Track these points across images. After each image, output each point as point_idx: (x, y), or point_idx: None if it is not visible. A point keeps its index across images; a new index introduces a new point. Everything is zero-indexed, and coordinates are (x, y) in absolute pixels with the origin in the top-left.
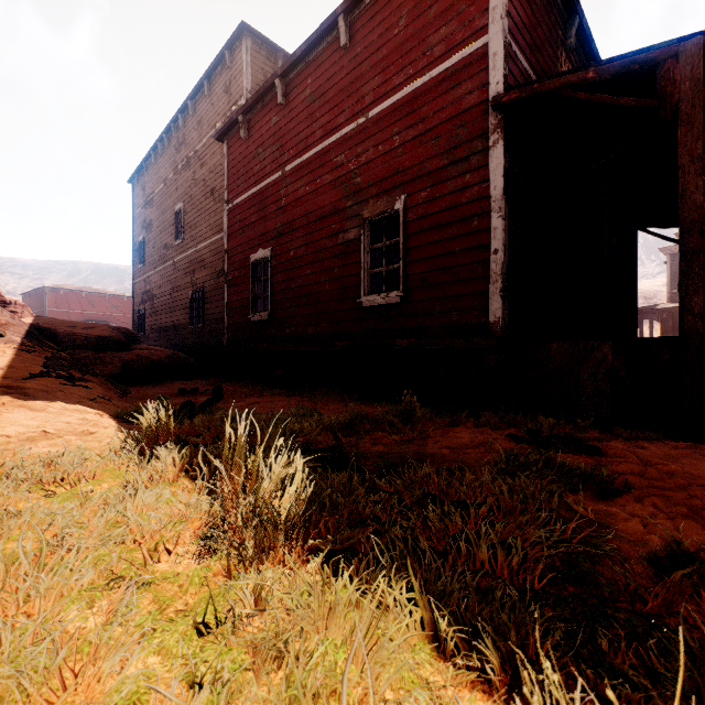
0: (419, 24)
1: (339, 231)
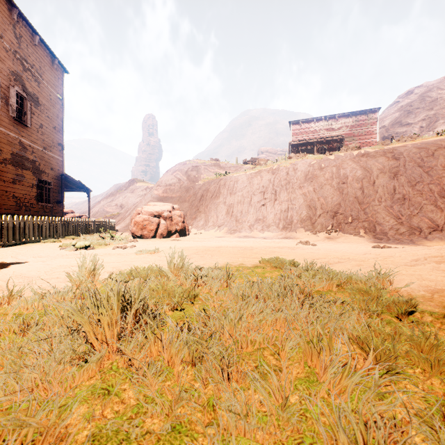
0: None
1: None
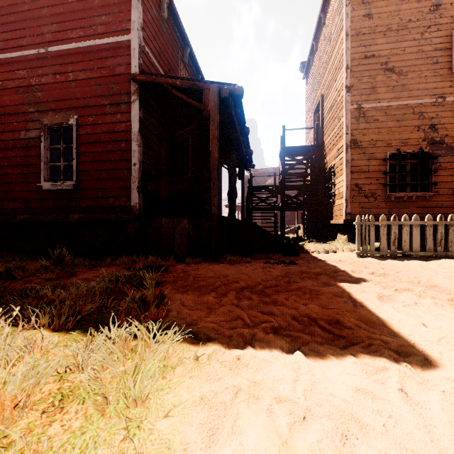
0: (87, 5)
1: (22, 129)
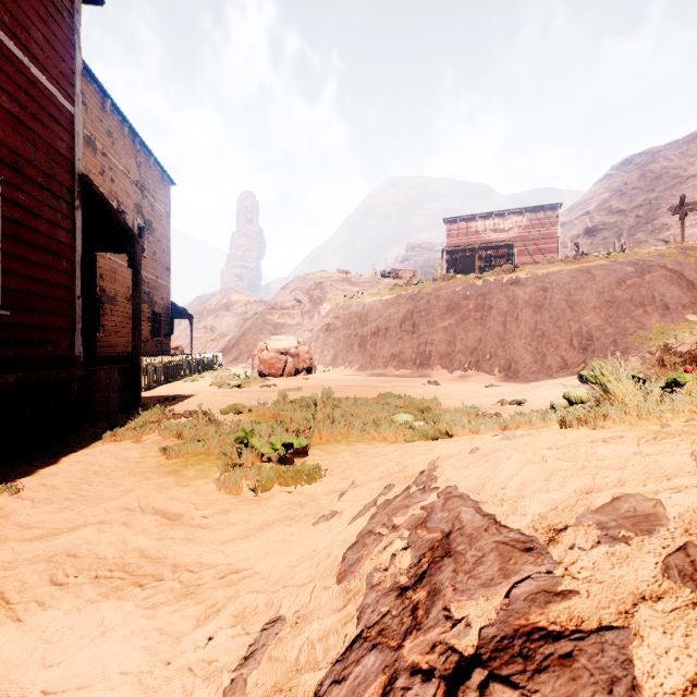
0: None
1: None
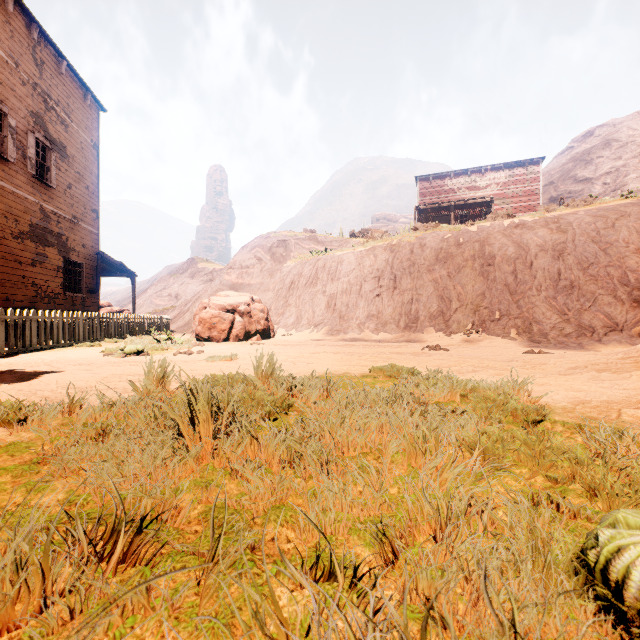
0: None
1: None
